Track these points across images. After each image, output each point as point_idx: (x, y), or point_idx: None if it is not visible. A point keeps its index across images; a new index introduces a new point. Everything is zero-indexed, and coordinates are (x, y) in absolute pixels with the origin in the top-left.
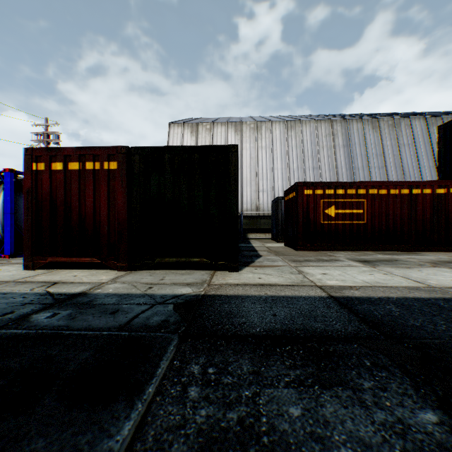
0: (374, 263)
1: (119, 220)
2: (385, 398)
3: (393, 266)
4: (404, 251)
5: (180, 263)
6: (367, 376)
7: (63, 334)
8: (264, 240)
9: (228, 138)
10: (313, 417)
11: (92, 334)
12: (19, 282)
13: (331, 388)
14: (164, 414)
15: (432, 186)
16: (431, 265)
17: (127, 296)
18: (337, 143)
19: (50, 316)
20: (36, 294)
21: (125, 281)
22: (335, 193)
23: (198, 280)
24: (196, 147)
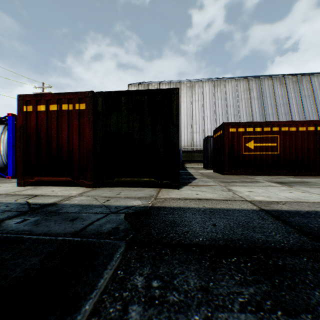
0: (289, 184)
1: (87, 148)
2: None
3: (306, 186)
4: (310, 175)
5: (134, 182)
6: None
7: (23, 238)
8: (197, 168)
9: None
10: None
11: (48, 239)
12: (9, 195)
13: (298, 315)
14: None
15: None
16: None
17: (88, 206)
18: (252, 96)
19: (19, 222)
20: (17, 203)
21: (89, 195)
22: (253, 131)
23: (147, 195)
24: (146, 90)
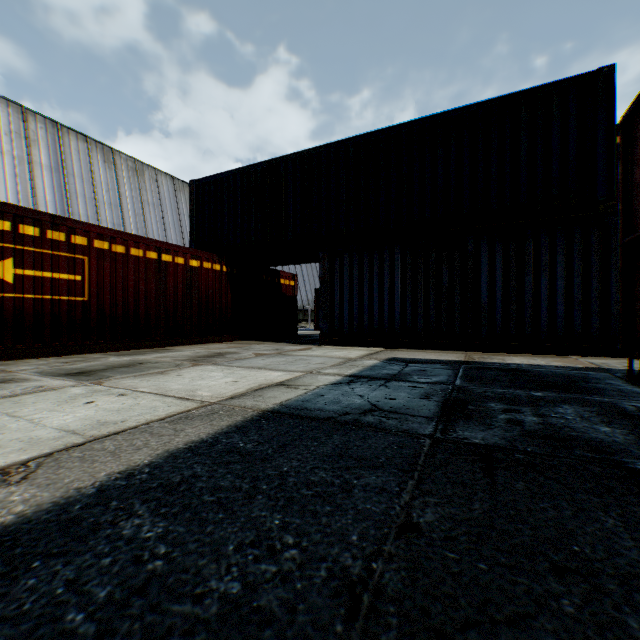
0: (103, 374)
1: None
2: None
3: (138, 374)
4: (153, 347)
5: None
6: None
7: None
8: None
9: None
10: None
11: None
12: None
13: None
14: None
15: (187, 255)
16: (192, 363)
17: None
18: (38, 159)
19: None
20: None
21: None
22: (17, 232)
23: None
24: None
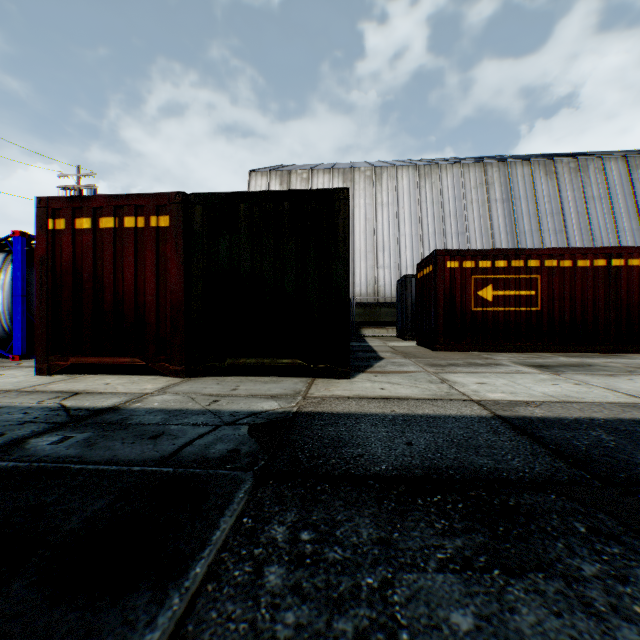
0: (556, 369)
1: (173, 302)
2: (629, 598)
3: (586, 373)
4: (598, 352)
5: (263, 367)
6: (586, 553)
7: (70, 469)
8: (386, 338)
9: None
10: (498, 633)
11: (116, 470)
12: (24, 392)
13: (523, 574)
14: (217, 619)
15: None
16: None
17: (179, 412)
18: (492, 197)
19: (57, 442)
20: (44, 408)
21: (179, 391)
22: (492, 267)
23: (289, 391)
24: (286, 192)
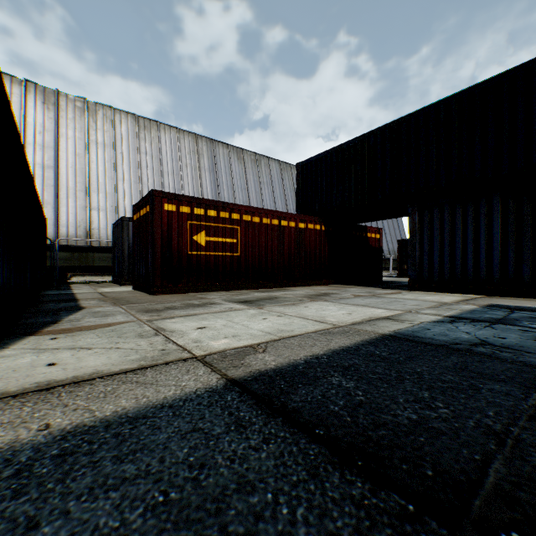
0: (258, 303)
1: None
2: None
3: (279, 305)
4: (275, 287)
5: None
6: None
7: None
8: (100, 284)
9: (28, 110)
10: None
11: None
12: None
13: None
14: None
15: (297, 220)
16: (309, 299)
17: None
18: (203, 165)
19: None
20: None
21: None
22: (206, 215)
23: None
24: None
